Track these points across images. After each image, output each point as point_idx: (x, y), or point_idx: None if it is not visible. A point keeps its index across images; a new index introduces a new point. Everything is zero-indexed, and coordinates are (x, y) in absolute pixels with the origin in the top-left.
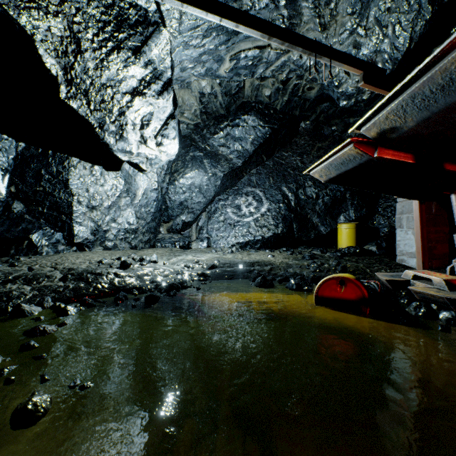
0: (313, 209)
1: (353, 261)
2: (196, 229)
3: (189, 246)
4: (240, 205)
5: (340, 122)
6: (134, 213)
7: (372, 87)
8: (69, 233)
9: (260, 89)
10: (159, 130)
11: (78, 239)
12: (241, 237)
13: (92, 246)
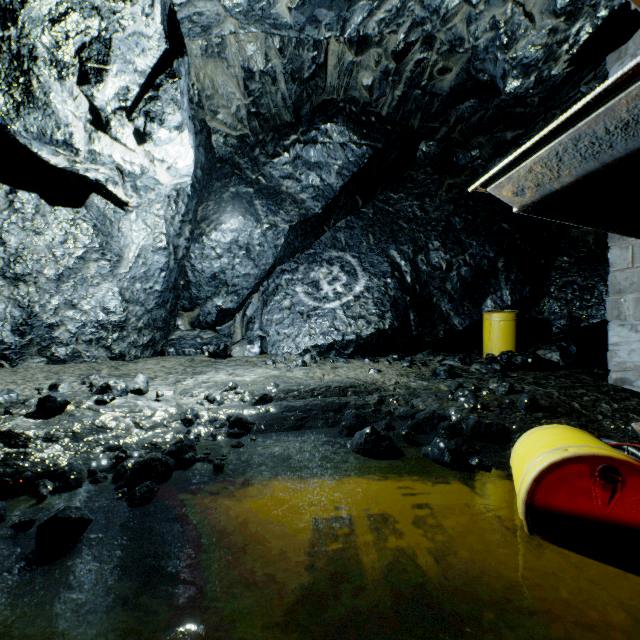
0: (441, 289)
1: (530, 381)
2: (242, 321)
3: (227, 353)
4: (318, 281)
5: (488, 141)
6: (117, 291)
7: None
8: None
9: (354, 73)
10: (136, 99)
11: None
12: (321, 336)
13: (17, 357)
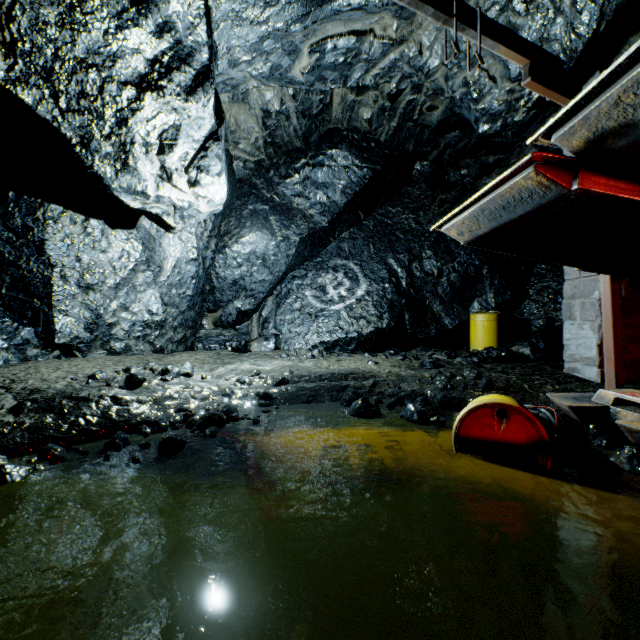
0: (433, 292)
1: (498, 370)
2: (258, 321)
3: (247, 348)
4: (325, 285)
5: (474, 163)
6: (159, 296)
7: (542, 88)
8: (46, 328)
9: (355, 108)
10: (192, 159)
11: (63, 338)
12: (327, 334)
13: (87, 350)
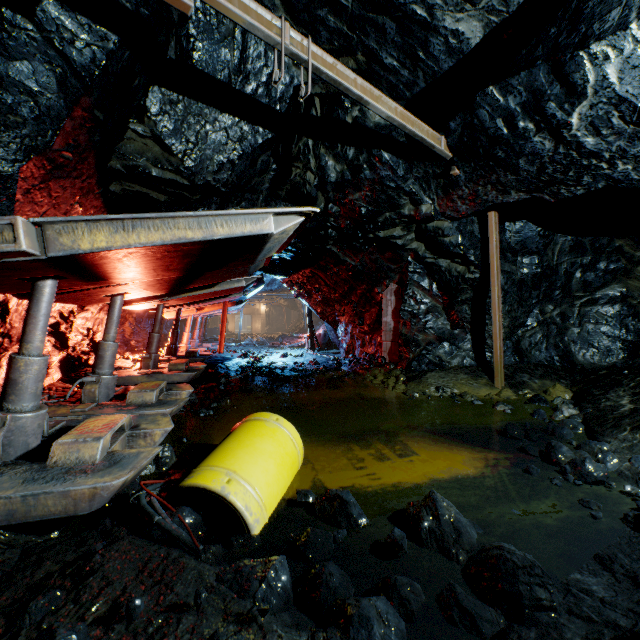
0: None
1: None
2: None
3: None
4: None
5: None
6: None
7: None
8: None
9: None
10: None
11: None
12: None
13: None
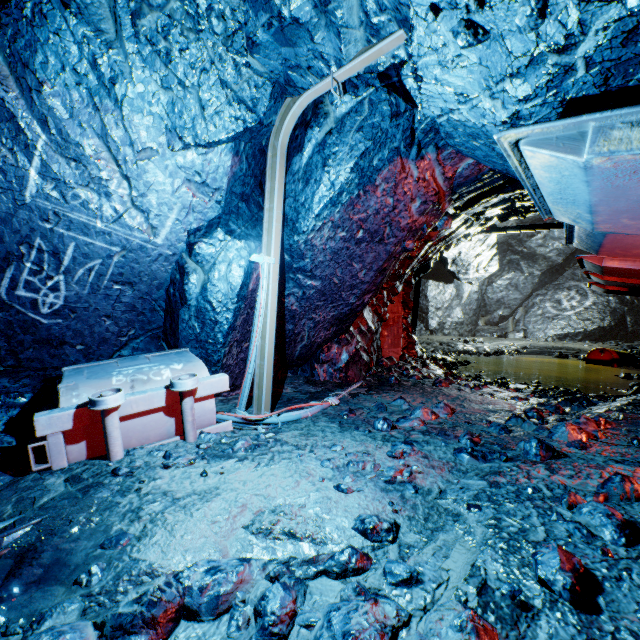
0: None
1: None
2: (512, 322)
3: (506, 336)
4: (560, 300)
5: None
6: (461, 310)
7: None
8: (426, 324)
9: None
10: (486, 264)
11: (431, 328)
12: (560, 329)
13: (436, 333)
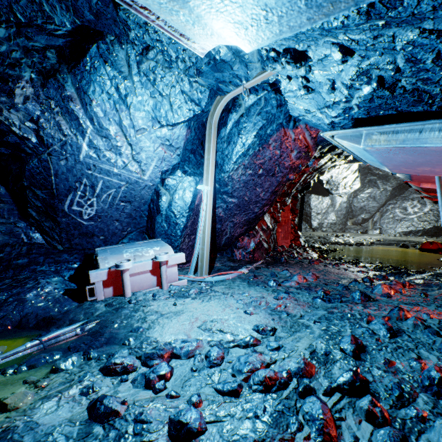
0: None
1: None
2: (371, 222)
3: (366, 232)
4: (406, 207)
5: None
6: (334, 215)
7: None
8: (310, 224)
9: None
10: (351, 183)
11: (313, 227)
12: (405, 228)
13: (317, 230)
